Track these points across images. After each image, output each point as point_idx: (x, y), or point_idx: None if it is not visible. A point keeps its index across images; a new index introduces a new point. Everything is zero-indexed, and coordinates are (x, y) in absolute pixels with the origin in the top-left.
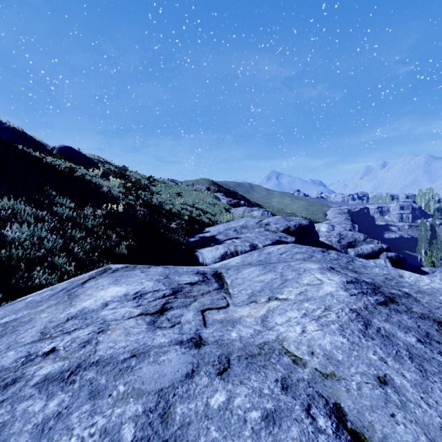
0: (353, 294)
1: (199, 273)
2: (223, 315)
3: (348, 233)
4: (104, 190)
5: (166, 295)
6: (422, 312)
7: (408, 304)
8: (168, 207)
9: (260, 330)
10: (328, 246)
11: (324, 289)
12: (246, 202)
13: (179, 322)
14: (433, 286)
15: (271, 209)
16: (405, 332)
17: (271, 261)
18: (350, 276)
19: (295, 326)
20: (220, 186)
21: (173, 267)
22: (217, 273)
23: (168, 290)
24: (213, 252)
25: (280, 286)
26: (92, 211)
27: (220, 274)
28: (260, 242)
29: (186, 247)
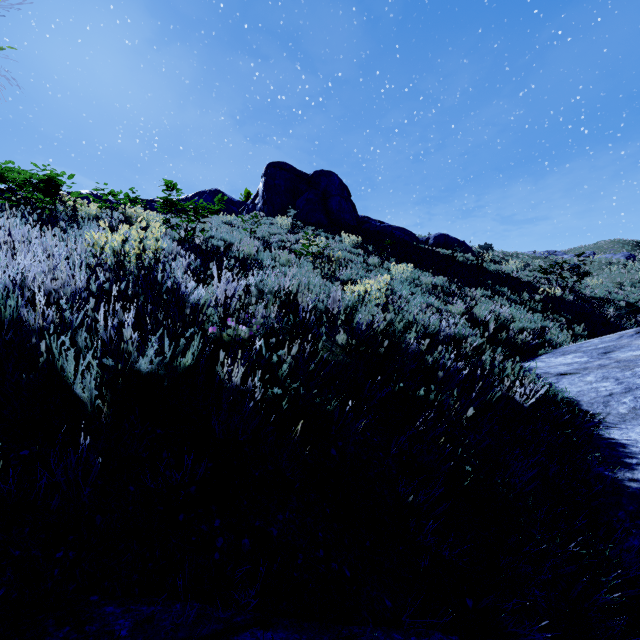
0: None
1: None
2: None
3: None
4: (513, 275)
5: None
6: None
7: None
8: (587, 291)
9: None
10: None
11: None
12: None
13: None
14: None
15: None
16: None
17: None
18: None
19: None
20: None
21: None
22: None
23: None
24: None
25: None
26: (527, 296)
27: None
28: None
29: None
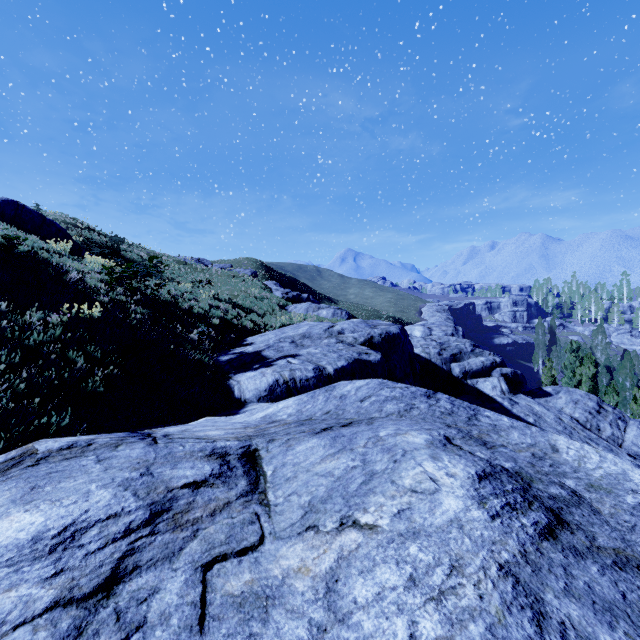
0: (494, 514)
1: (214, 453)
2: (248, 574)
3: (450, 340)
4: (72, 277)
5: (134, 526)
6: (614, 546)
7: (586, 527)
8: (186, 305)
9: (321, 623)
10: (425, 360)
11: (444, 506)
12: (311, 293)
13: (143, 620)
14: (608, 471)
15: (347, 305)
16: (609, 626)
17: (346, 415)
18: (480, 458)
19: (394, 617)
20: (273, 270)
21: (166, 442)
22: (249, 450)
23: (142, 510)
24: (257, 380)
25: (361, 488)
26: (41, 317)
27: (255, 453)
28: (329, 364)
29: (213, 371)
